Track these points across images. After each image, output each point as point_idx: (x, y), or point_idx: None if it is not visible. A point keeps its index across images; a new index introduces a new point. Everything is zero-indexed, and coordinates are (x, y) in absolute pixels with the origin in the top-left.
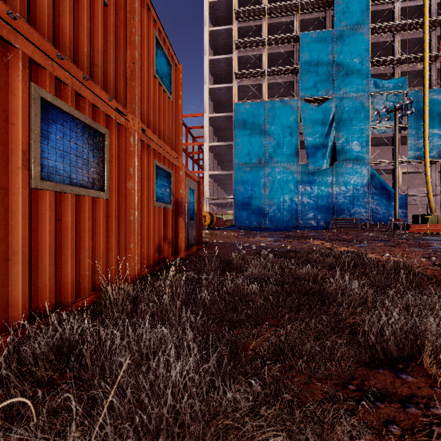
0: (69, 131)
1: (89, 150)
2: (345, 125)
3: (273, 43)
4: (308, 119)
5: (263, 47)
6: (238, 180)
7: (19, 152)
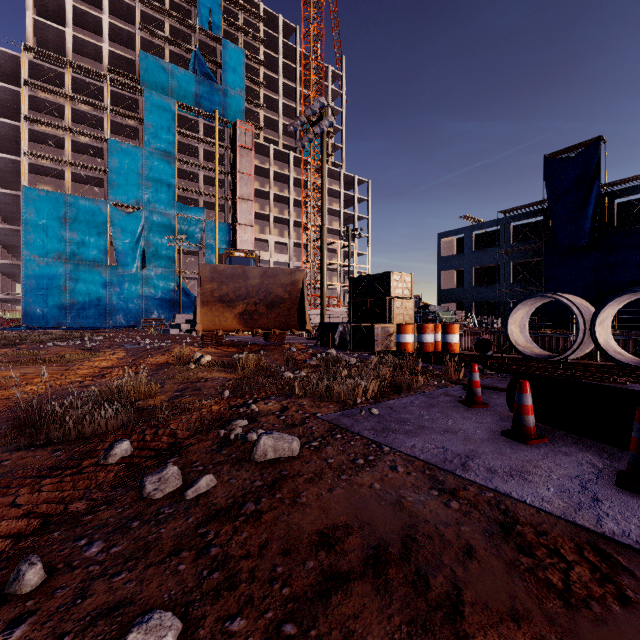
0: None
1: None
2: (155, 236)
3: (78, 133)
4: (118, 224)
5: (66, 132)
6: (28, 274)
7: None
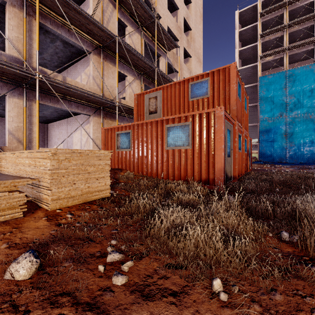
0: (239, 138)
1: (240, 141)
2: None
3: (293, 25)
4: None
5: (284, 30)
6: (262, 129)
7: (237, 145)
